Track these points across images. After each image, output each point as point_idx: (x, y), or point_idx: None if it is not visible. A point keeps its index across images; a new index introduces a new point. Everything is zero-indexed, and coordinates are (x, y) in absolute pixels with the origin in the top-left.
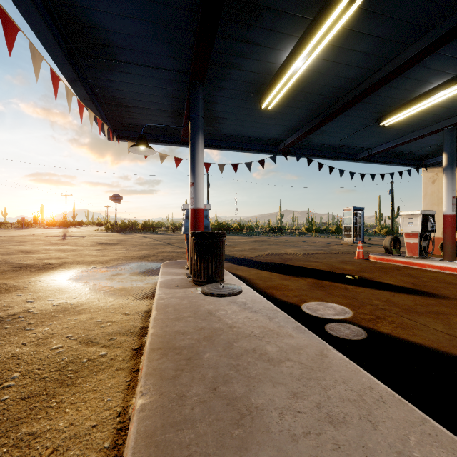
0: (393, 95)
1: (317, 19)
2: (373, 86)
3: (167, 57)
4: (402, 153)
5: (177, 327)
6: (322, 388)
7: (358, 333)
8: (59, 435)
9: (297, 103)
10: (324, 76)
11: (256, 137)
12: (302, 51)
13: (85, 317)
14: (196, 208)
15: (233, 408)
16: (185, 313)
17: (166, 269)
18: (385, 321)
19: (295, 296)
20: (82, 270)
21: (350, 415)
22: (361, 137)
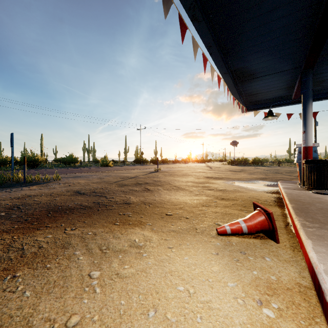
0: None
1: None
2: None
3: (286, 65)
4: None
5: (299, 198)
6: None
7: None
8: None
9: None
10: None
11: None
12: None
13: (250, 194)
14: (306, 146)
15: None
16: (302, 196)
17: (283, 183)
18: None
19: None
20: (232, 181)
21: None
22: None
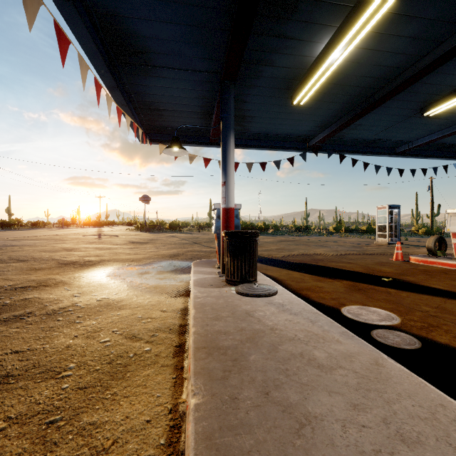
0: (441, 81)
1: (358, 6)
2: (419, 73)
3: (200, 59)
4: (447, 146)
5: (217, 326)
6: (385, 401)
7: (410, 342)
8: (117, 428)
9: (331, 97)
10: (362, 66)
11: (285, 134)
12: (340, 41)
13: (126, 312)
14: (227, 207)
15: (290, 415)
16: (223, 313)
17: (197, 268)
18: (441, 330)
19: (332, 299)
20: (118, 267)
21: (424, 435)
22: (401, 130)
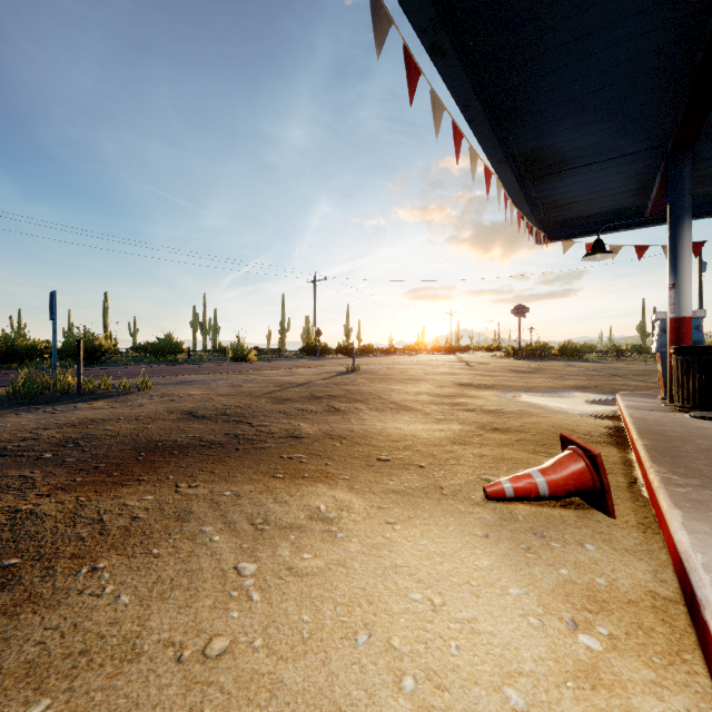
0: None
1: None
2: None
3: (634, 143)
4: None
5: (661, 428)
6: None
7: None
8: None
9: None
10: None
11: None
12: None
13: (553, 419)
14: (678, 317)
15: None
16: (668, 424)
17: (626, 397)
18: None
19: None
20: (516, 392)
21: None
22: None
